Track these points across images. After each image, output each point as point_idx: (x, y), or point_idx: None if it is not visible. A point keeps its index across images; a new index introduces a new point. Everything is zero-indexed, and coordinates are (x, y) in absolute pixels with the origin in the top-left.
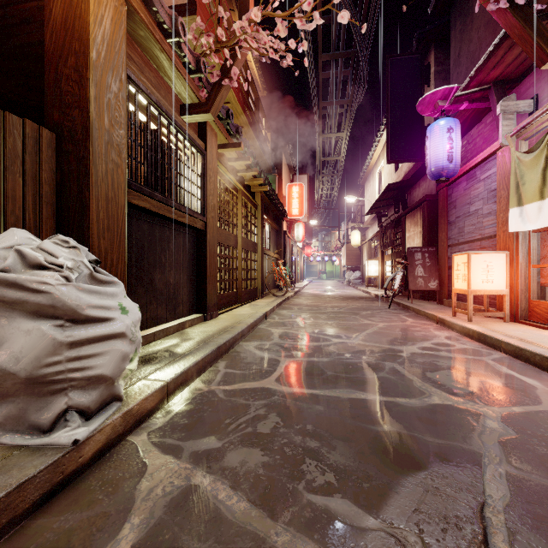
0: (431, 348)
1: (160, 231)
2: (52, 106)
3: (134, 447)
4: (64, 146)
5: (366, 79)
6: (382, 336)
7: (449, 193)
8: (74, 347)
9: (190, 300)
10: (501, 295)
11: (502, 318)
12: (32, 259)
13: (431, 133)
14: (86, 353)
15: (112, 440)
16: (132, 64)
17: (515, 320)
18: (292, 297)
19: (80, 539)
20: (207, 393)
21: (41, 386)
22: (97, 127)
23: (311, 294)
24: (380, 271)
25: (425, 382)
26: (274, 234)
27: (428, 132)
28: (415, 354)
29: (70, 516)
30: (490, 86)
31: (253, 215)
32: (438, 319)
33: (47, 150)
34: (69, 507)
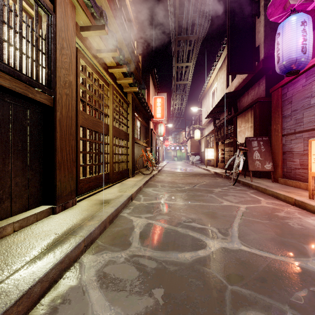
0: None
1: None
2: None
3: None
4: None
5: (210, 15)
6: (261, 232)
7: (283, 93)
8: None
9: (30, 191)
10: None
11: None
12: None
13: (283, 28)
14: None
15: None
16: None
17: None
18: (156, 174)
19: None
20: None
21: None
22: None
23: (169, 171)
24: (215, 155)
25: None
26: (144, 129)
27: (280, 28)
28: None
29: None
30: None
31: (125, 110)
32: (295, 201)
33: None
34: None
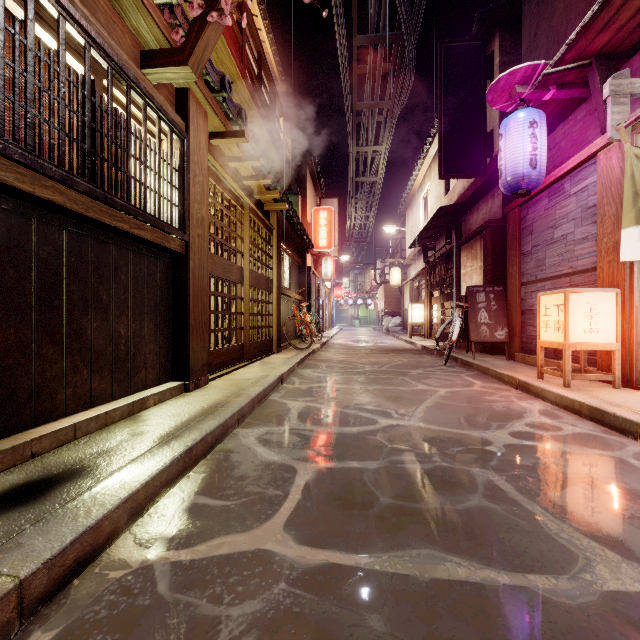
0: (529, 433)
1: (98, 249)
2: None
3: None
4: None
5: (412, 73)
6: (450, 413)
7: (522, 216)
8: None
9: (161, 362)
10: (605, 350)
11: (606, 382)
12: None
13: (506, 129)
14: None
15: None
16: None
17: (627, 385)
18: (319, 350)
19: None
20: (134, 578)
21: None
22: None
23: (342, 345)
24: (426, 316)
25: (561, 519)
26: (296, 269)
27: (503, 128)
28: (513, 449)
29: None
30: (590, 61)
31: (267, 241)
32: (519, 383)
33: None
34: None
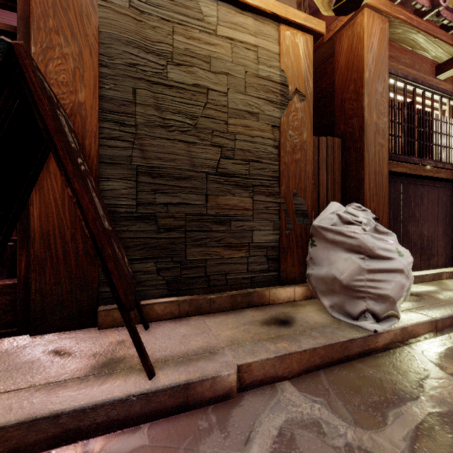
0: None
1: (414, 189)
2: (339, 122)
3: (412, 355)
4: (346, 145)
5: None
6: None
7: None
8: (370, 273)
9: (446, 253)
10: None
11: None
12: (345, 218)
13: None
14: (377, 278)
15: (394, 342)
16: (391, 62)
17: None
18: None
19: (388, 386)
20: None
21: (352, 292)
22: (368, 124)
23: None
24: None
25: None
26: None
27: None
28: None
29: (378, 372)
30: None
31: None
32: None
33: (337, 150)
34: (375, 367)
